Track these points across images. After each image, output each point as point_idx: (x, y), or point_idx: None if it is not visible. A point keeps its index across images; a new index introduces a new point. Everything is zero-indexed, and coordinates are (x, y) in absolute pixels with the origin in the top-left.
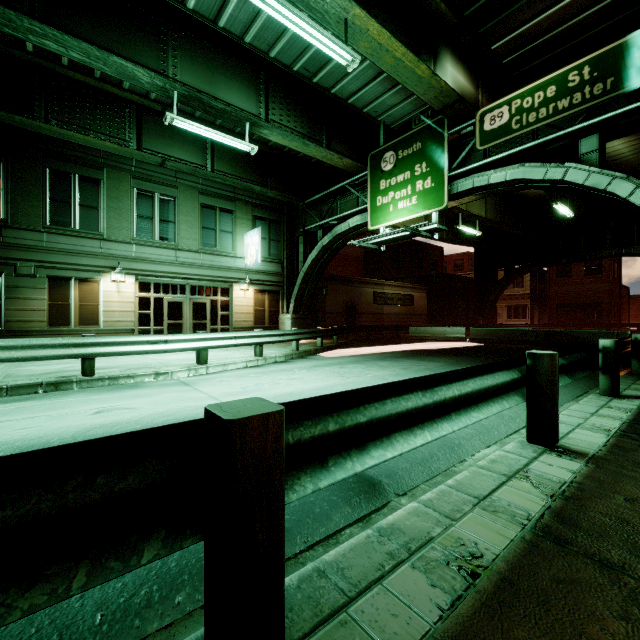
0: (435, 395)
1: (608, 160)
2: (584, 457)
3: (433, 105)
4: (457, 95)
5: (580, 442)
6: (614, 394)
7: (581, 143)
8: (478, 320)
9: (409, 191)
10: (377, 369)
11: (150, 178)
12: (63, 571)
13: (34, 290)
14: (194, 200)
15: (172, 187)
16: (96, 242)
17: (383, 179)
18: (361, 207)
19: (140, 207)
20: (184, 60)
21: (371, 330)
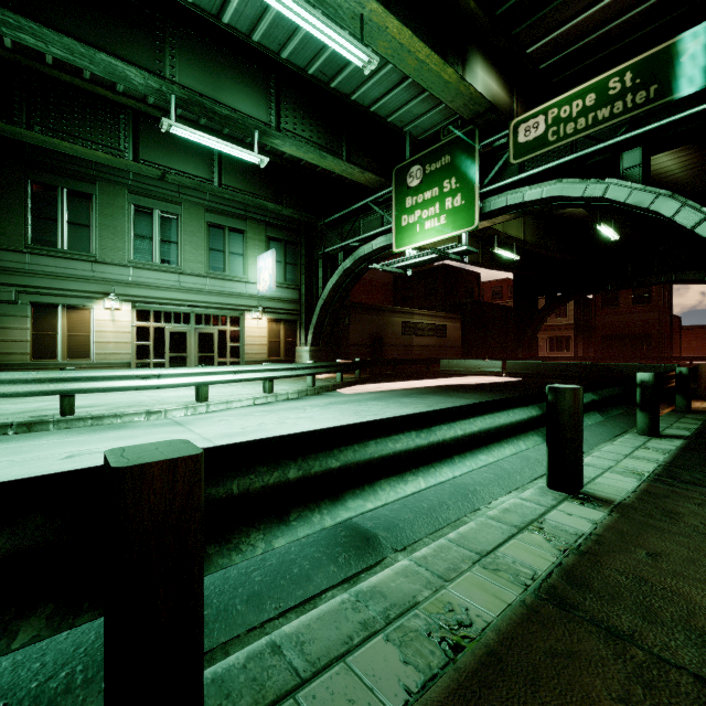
0: (432, 435)
1: (656, 178)
2: (609, 505)
3: (462, 114)
4: (488, 103)
5: (607, 488)
6: (653, 433)
7: (623, 157)
8: (517, 353)
9: (437, 209)
10: (398, 407)
11: (149, 193)
12: None
13: (15, 318)
14: (200, 218)
15: (175, 203)
16: (87, 264)
17: (409, 196)
18: (385, 227)
19: (138, 226)
20: (183, 60)
21: (398, 364)
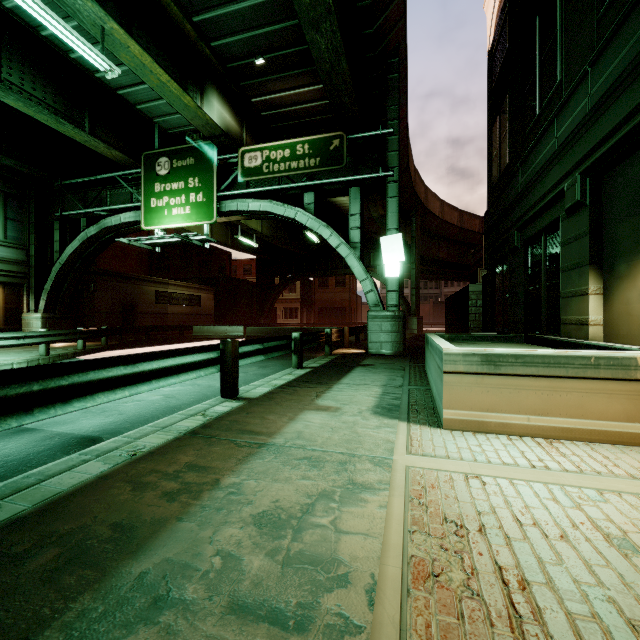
0: (135, 368)
1: (340, 206)
2: (247, 400)
3: (202, 131)
4: (222, 130)
5: (253, 393)
6: (299, 367)
7: (306, 196)
8: (260, 320)
9: (183, 200)
10: None
11: None
12: None
13: None
14: None
15: None
16: None
17: (158, 182)
18: (135, 204)
19: None
20: None
21: (151, 330)
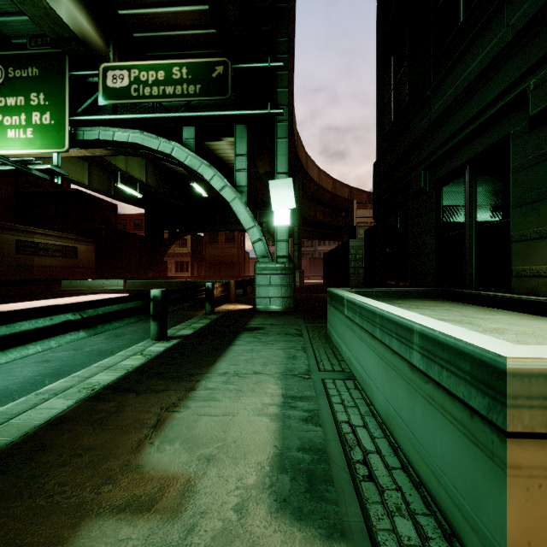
0: None
1: (228, 162)
2: None
3: (42, 27)
4: (71, 31)
5: (14, 427)
6: (161, 338)
7: (185, 130)
8: (148, 273)
9: (23, 120)
10: None
11: None
12: None
13: None
14: None
15: None
16: None
17: None
18: None
19: None
20: None
21: (3, 285)
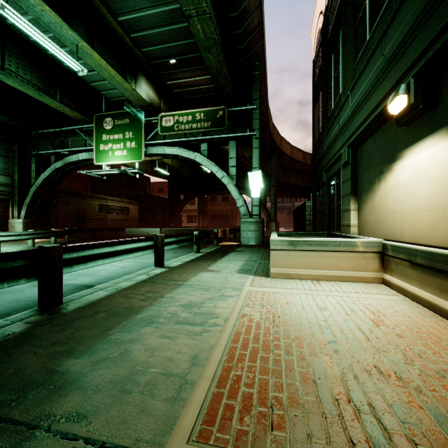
0: (114, 248)
1: (224, 148)
2: (169, 268)
3: (135, 103)
4: (148, 103)
5: (172, 265)
6: (198, 252)
7: (202, 145)
8: (170, 224)
9: (122, 146)
10: None
11: None
12: (0, 284)
13: None
14: None
15: None
16: None
17: (105, 134)
18: (88, 147)
19: None
20: None
21: (97, 231)
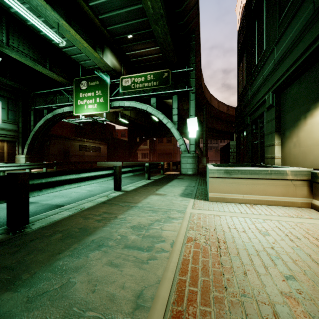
0: (79, 175)
1: (168, 103)
2: (125, 191)
3: (102, 69)
4: (112, 68)
5: (128, 189)
6: (148, 179)
7: (151, 99)
8: (129, 159)
9: (93, 101)
10: None
11: None
12: None
13: None
14: None
15: None
16: None
17: (81, 92)
18: (70, 103)
19: None
20: None
21: (77, 163)
